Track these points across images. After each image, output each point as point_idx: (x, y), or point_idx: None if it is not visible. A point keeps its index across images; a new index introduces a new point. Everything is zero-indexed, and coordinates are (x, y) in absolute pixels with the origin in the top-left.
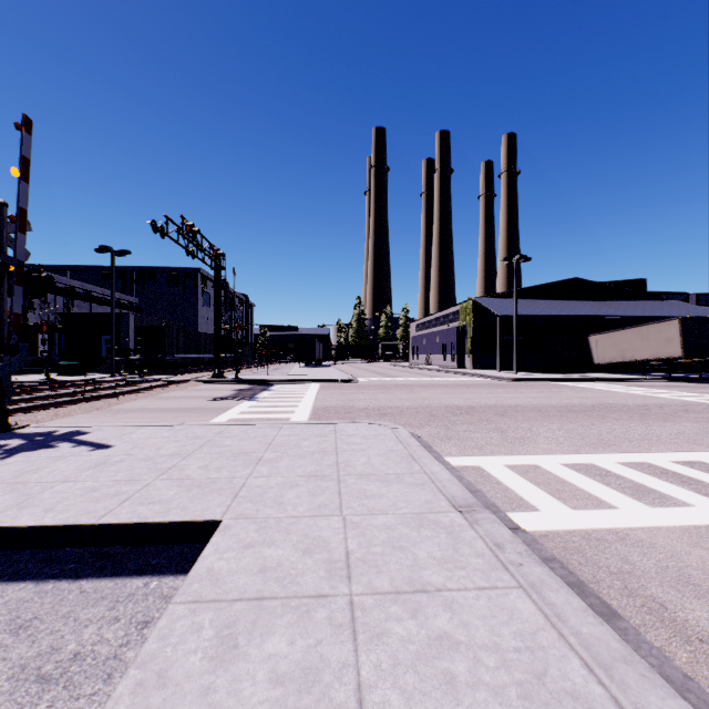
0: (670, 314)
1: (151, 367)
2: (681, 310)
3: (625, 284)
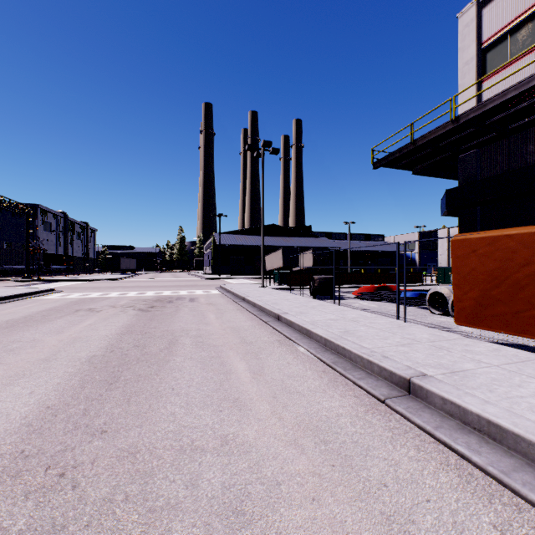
0: (311, 245)
1: None
2: (319, 243)
3: (300, 228)
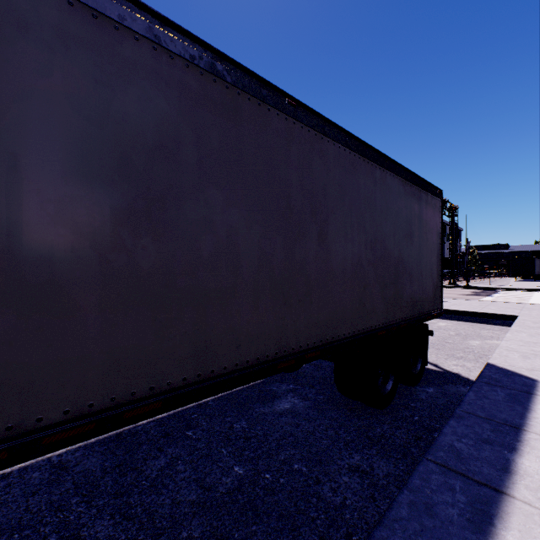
0: None
1: None
2: None
3: None
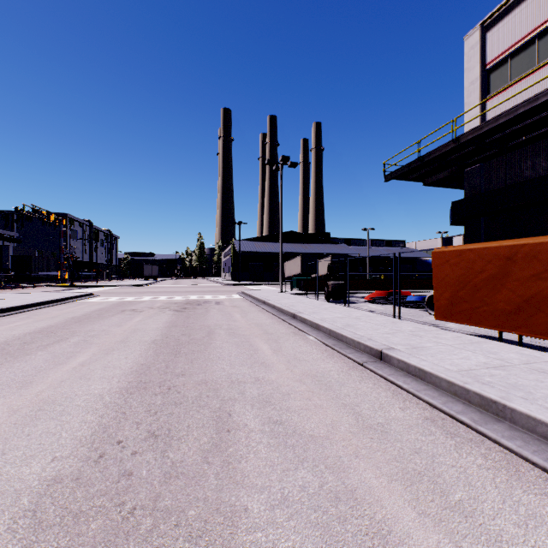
0: (329, 252)
1: (22, 279)
2: (338, 250)
3: (319, 235)
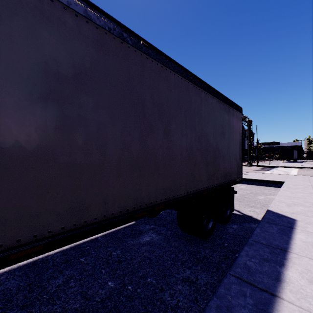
0: None
1: None
2: None
3: None
